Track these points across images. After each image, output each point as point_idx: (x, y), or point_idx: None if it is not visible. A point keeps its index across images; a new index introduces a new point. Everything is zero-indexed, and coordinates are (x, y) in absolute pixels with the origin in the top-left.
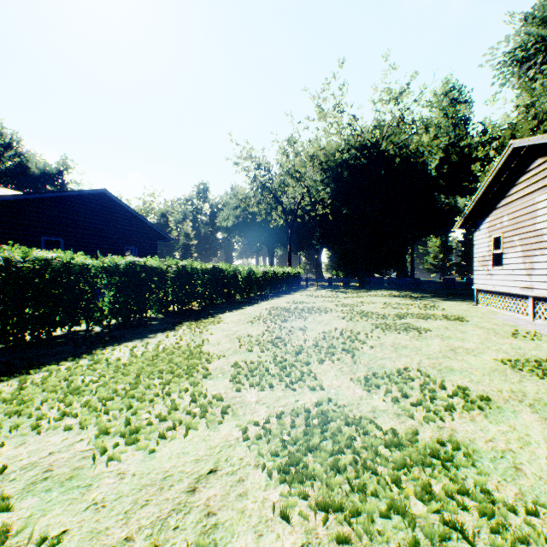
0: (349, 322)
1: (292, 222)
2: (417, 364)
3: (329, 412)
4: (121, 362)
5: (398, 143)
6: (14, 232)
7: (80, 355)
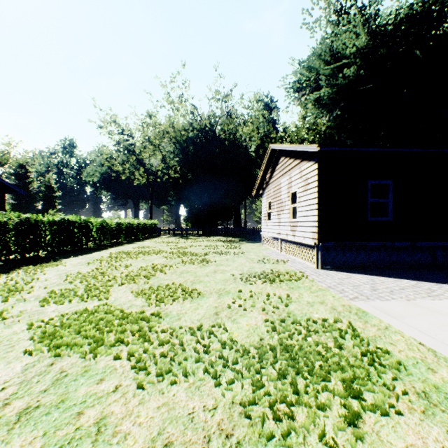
0: (168, 259)
1: (153, 182)
2: (184, 281)
3: (98, 309)
4: None
5: (227, 130)
6: None
7: None
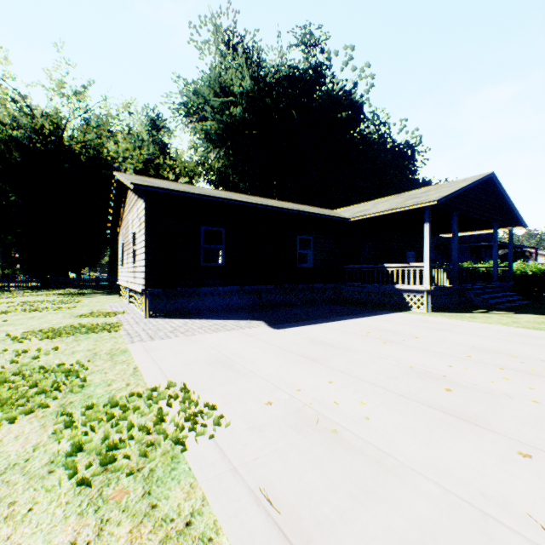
0: None
1: None
2: None
3: None
4: None
5: (85, 141)
6: None
7: None
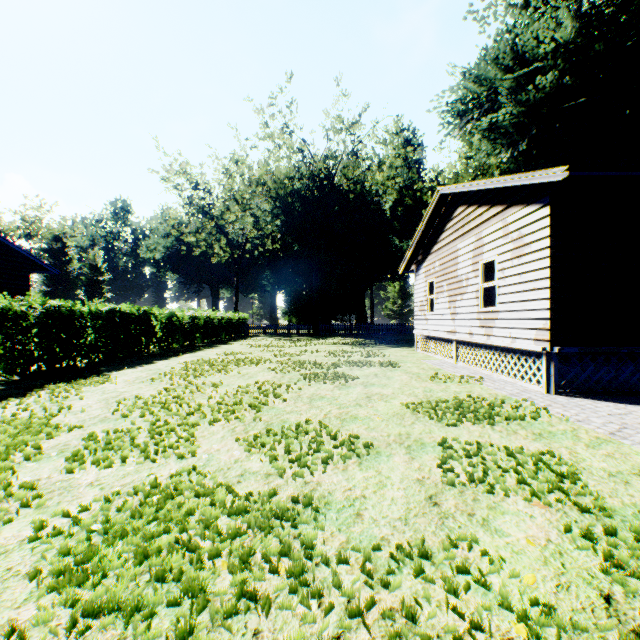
0: (278, 374)
1: (240, 258)
2: (324, 415)
3: (180, 484)
4: None
5: (352, 178)
6: None
7: None
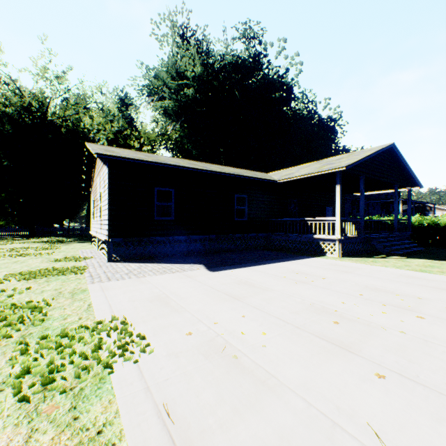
0: None
1: None
2: None
3: None
4: None
5: (65, 116)
6: None
7: None
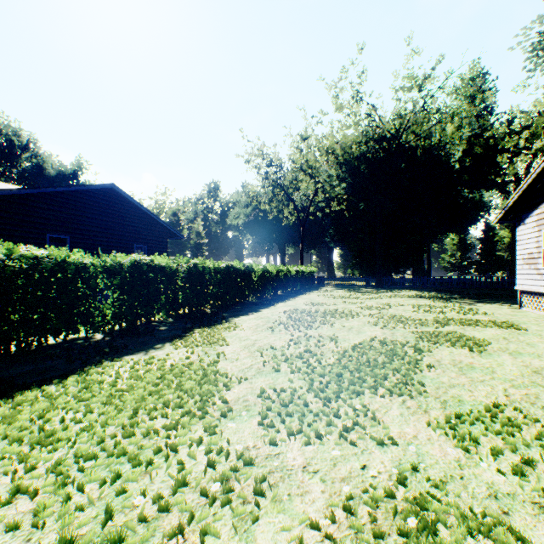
0: (384, 330)
1: (304, 220)
2: (505, 397)
3: (429, 502)
4: (117, 388)
5: (420, 133)
6: (16, 228)
7: (71, 373)
